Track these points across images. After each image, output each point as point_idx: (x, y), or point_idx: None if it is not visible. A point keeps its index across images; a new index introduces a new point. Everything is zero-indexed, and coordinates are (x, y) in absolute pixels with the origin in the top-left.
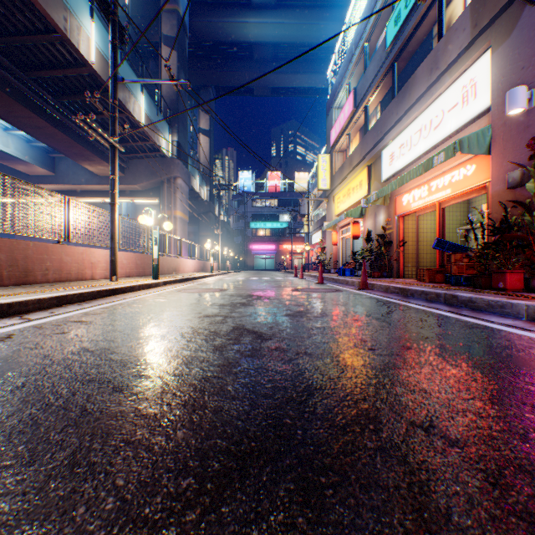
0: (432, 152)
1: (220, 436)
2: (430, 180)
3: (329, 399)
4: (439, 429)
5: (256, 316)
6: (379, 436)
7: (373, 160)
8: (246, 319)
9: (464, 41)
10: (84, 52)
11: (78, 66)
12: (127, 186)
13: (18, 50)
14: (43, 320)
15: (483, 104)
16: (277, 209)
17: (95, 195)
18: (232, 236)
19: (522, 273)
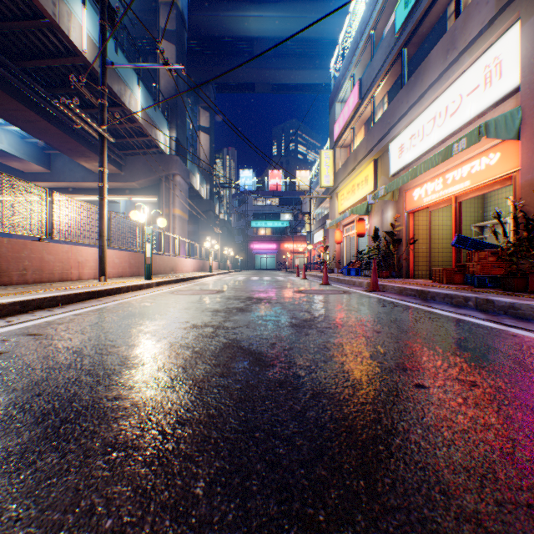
0: (447, 142)
1: None
2: (446, 171)
3: (393, 531)
4: None
5: (254, 326)
6: None
7: (380, 154)
8: (241, 332)
9: (487, 15)
10: (74, 39)
11: (70, 55)
12: (124, 184)
13: (6, 38)
14: None
15: (510, 83)
16: (279, 208)
17: (92, 192)
18: (233, 236)
19: None
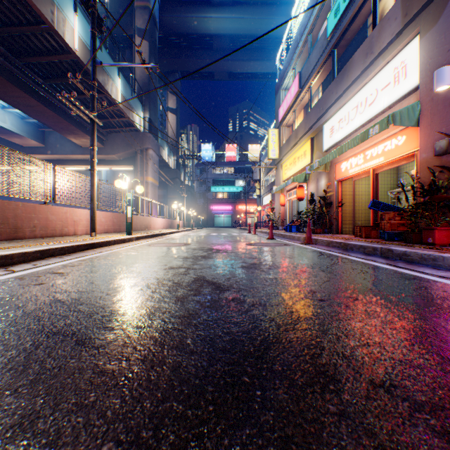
0: (367, 126)
1: (176, 398)
2: (366, 149)
3: (286, 353)
4: (401, 389)
5: (215, 268)
6: (341, 399)
7: (315, 133)
8: (206, 271)
9: (395, 28)
10: (68, 41)
11: (64, 53)
12: (106, 156)
13: (12, 39)
14: (25, 272)
15: (413, 82)
16: (234, 175)
17: (79, 163)
18: (196, 199)
19: (448, 230)
